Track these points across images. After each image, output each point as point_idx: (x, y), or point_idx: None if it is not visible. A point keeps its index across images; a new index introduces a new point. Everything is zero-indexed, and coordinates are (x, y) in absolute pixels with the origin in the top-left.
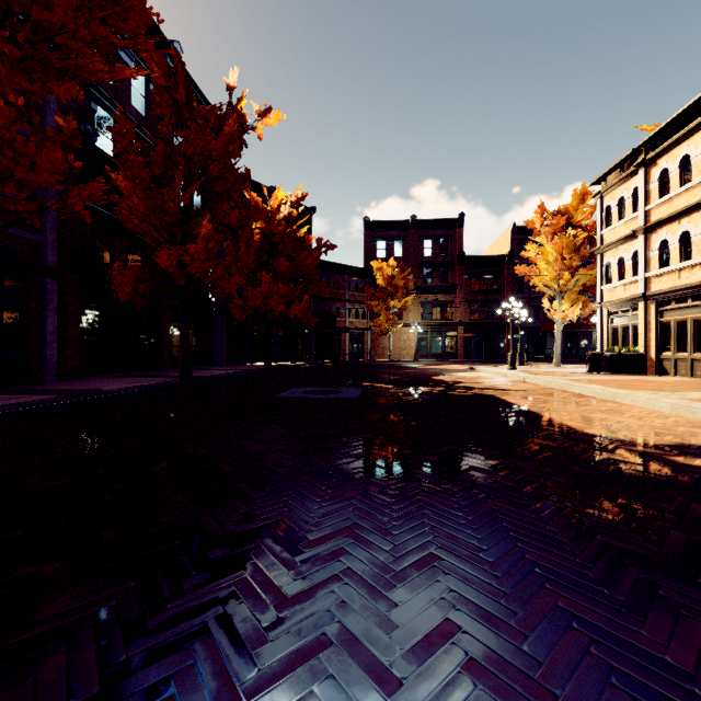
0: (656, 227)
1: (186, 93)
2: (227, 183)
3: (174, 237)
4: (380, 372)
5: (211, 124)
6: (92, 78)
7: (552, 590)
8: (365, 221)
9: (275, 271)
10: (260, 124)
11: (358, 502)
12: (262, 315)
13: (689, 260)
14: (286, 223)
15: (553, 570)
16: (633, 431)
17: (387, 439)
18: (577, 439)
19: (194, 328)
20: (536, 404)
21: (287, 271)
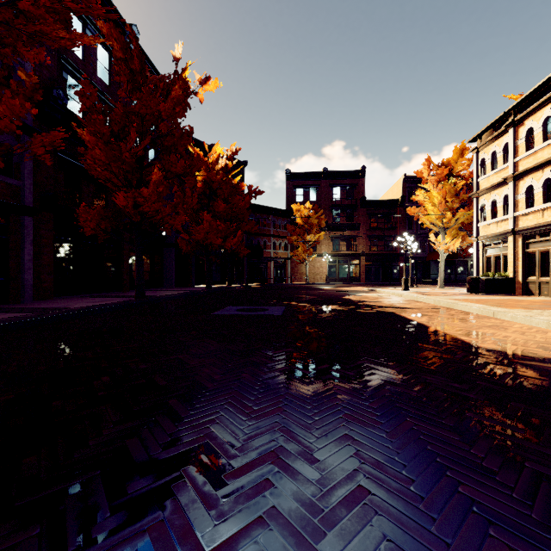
0: (523, 175)
1: (140, 64)
2: (174, 138)
3: (130, 182)
4: (299, 293)
5: (161, 89)
6: (56, 44)
7: (498, 540)
8: (286, 173)
9: (214, 211)
10: (201, 90)
11: (283, 420)
12: (204, 247)
13: (550, 201)
14: (223, 173)
15: (492, 509)
16: (521, 345)
17: (307, 353)
18: (475, 353)
19: (149, 257)
20: (431, 320)
21: (224, 211)
